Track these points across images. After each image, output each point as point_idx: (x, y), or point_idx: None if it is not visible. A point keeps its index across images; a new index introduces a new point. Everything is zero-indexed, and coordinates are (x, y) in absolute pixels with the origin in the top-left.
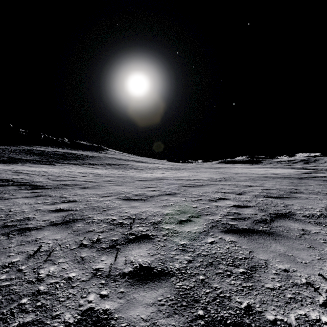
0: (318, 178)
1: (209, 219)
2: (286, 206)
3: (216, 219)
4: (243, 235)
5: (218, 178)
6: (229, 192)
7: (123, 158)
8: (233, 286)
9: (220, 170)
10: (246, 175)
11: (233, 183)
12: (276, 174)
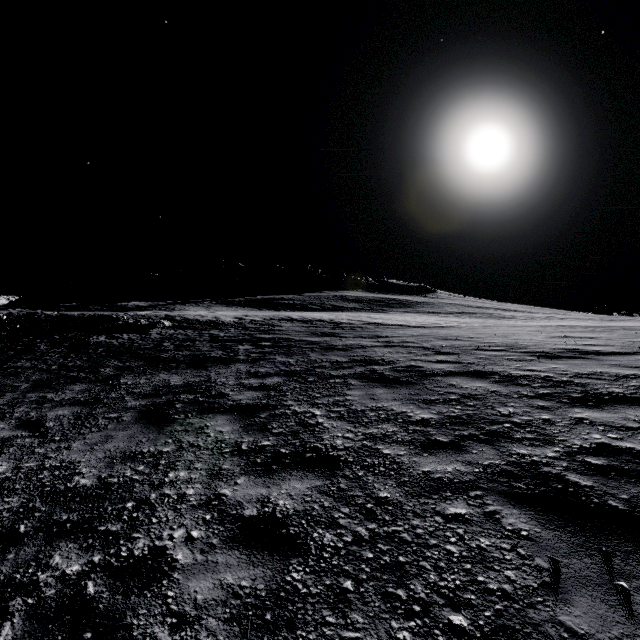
0: None
1: None
2: None
3: None
4: None
5: None
6: None
7: (473, 305)
8: None
9: None
10: None
11: None
12: None
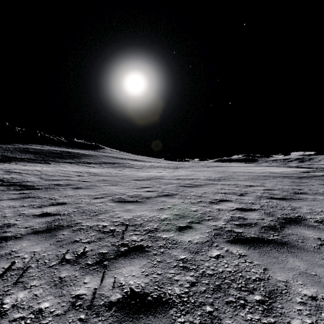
0: (318, 177)
1: (212, 226)
2: (293, 209)
3: (219, 226)
4: (253, 247)
5: (216, 177)
6: (230, 193)
7: (120, 157)
8: (250, 323)
9: (218, 169)
10: (245, 174)
11: (232, 183)
12: (275, 173)
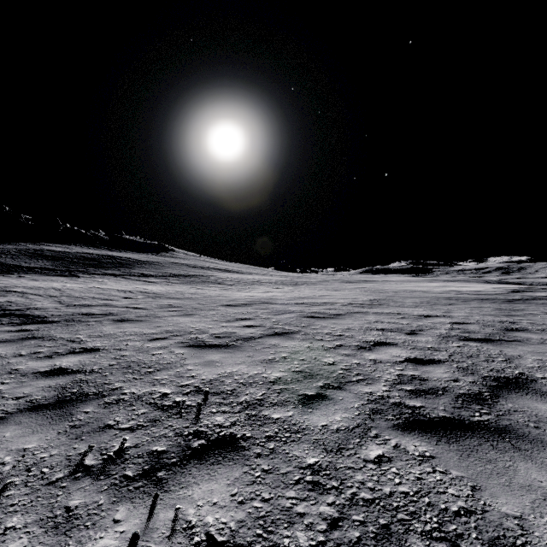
0: (540, 300)
1: (364, 394)
2: (509, 360)
3: (378, 394)
4: (444, 438)
5: (366, 300)
6: (392, 329)
7: (200, 265)
8: None
9: (368, 286)
10: (414, 295)
11: (394, 311)
12: (465, 293)
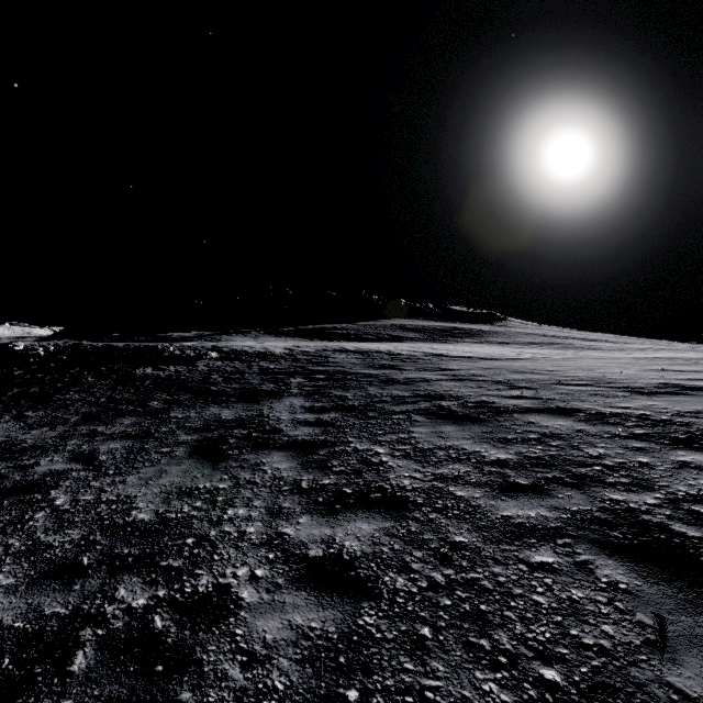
0: None
1: None
2: None
3: None
4: None
5: None
6: None
7: (550, 334)
8: None
9: None
10: None
11: None
12: None
